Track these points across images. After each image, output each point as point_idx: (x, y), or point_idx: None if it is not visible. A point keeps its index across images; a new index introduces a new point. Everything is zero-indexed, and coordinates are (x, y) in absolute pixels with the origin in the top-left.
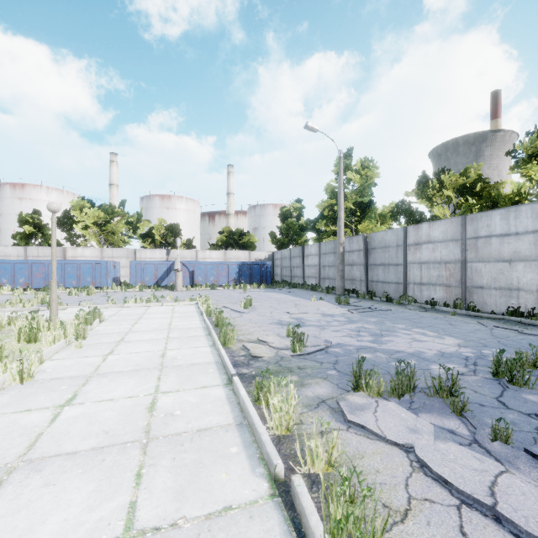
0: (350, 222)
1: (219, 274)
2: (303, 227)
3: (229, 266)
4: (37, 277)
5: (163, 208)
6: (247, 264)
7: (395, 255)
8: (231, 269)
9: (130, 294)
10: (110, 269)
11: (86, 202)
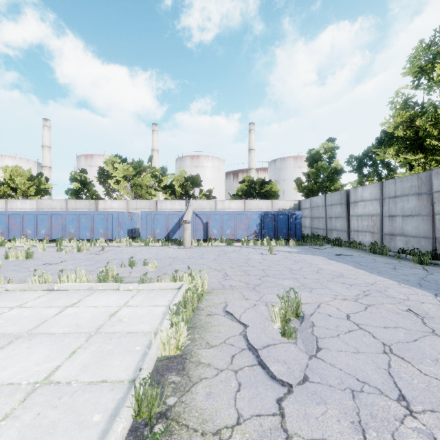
0: (439, 146)
1: (237, 226)
2: (336, 170)
3: (248, 216)
4: (56, 229)
5: (193, 166)
6: (271, 214)
7: None
8: (251, 220)
9: (126, 251)
10: (124, 220)
11: (118, 158)
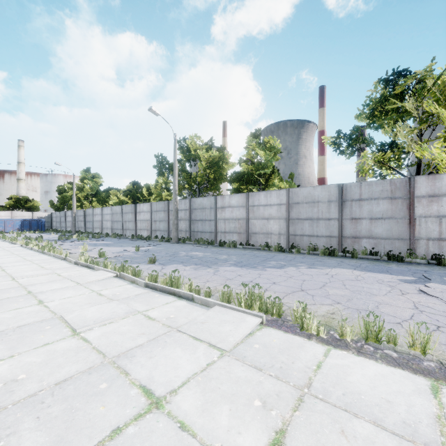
0: (89, 201)
1: (7, 226)
2: None
3: (14, 221)
4: None
5: None
6: (28, 220)
7: (91, 218)
8: (16, 223)
9: None
10: None
11: None
